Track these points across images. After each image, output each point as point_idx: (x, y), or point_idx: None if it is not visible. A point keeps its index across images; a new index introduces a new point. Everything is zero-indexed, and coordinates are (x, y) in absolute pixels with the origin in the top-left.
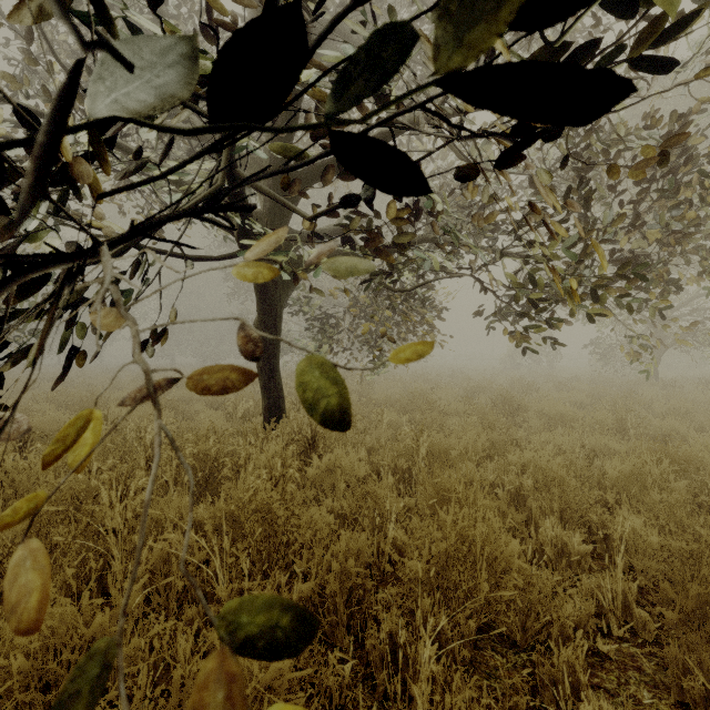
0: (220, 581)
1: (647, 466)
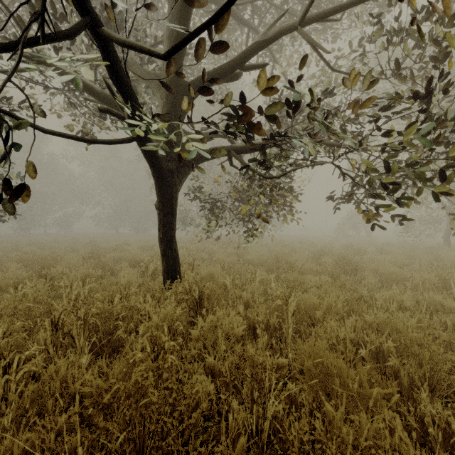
0: None
1: None
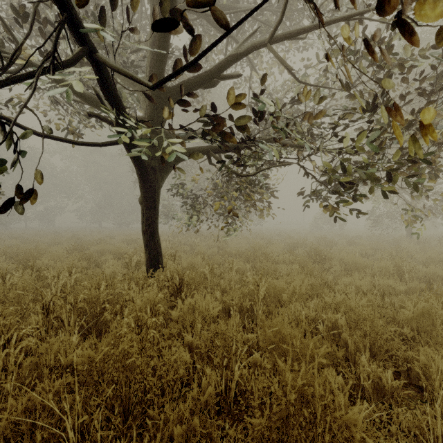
0: (71, 441)
1: (435, 308)
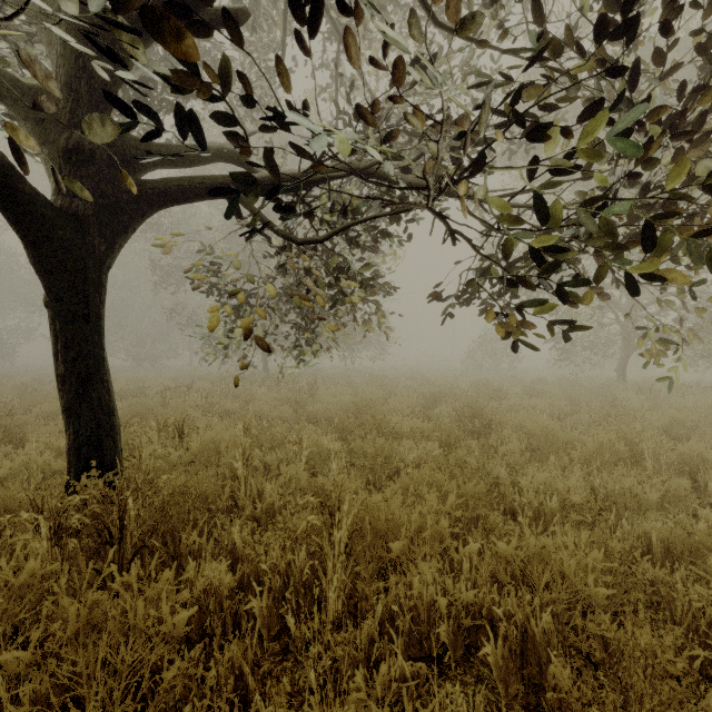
0: None
1: None
